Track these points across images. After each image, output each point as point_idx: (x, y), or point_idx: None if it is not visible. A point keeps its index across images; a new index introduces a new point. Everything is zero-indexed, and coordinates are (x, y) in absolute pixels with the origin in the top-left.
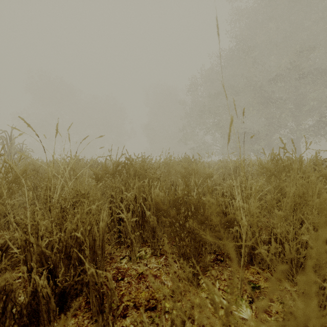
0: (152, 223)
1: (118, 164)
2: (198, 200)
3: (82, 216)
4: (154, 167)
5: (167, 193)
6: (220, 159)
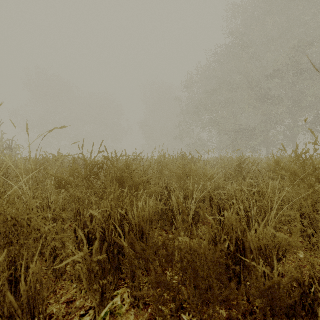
0: (122, 276)
1: (93, 164)
2: (198, 210)
3: (6, 258)
4: (143, 167)
5: (160, 197)
6: (216, 155)
